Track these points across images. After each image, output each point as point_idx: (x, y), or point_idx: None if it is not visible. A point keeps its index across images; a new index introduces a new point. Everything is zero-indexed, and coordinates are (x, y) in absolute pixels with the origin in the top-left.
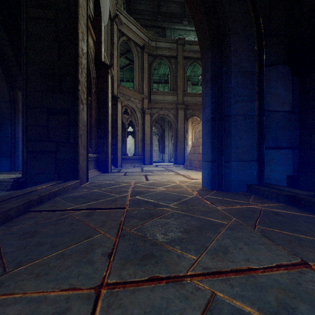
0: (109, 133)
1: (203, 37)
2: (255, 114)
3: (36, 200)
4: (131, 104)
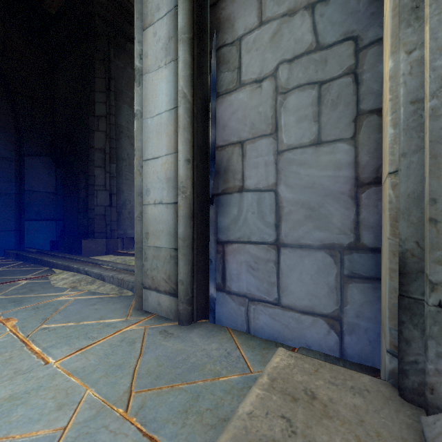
0: None
1: None
2: (14, 193)
3: None
4: None
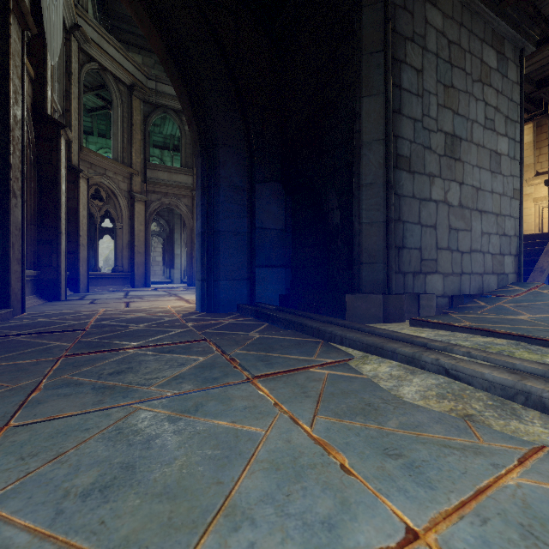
0: (61, 236)
1: (194, 137)
2: (246, 232)
3: None
4: (107, 182)
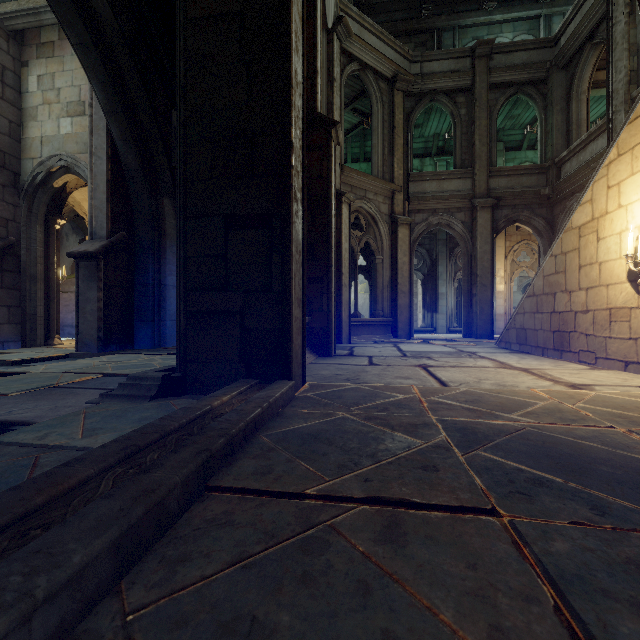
0: (332, 270)
1: None
2: None
3: (222, 449)
4: (367, 206)
